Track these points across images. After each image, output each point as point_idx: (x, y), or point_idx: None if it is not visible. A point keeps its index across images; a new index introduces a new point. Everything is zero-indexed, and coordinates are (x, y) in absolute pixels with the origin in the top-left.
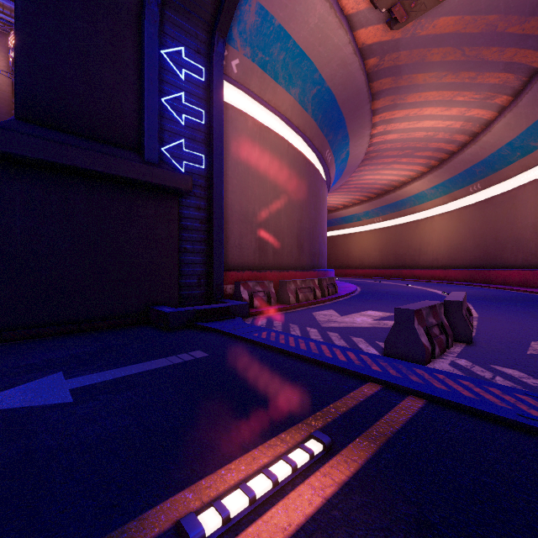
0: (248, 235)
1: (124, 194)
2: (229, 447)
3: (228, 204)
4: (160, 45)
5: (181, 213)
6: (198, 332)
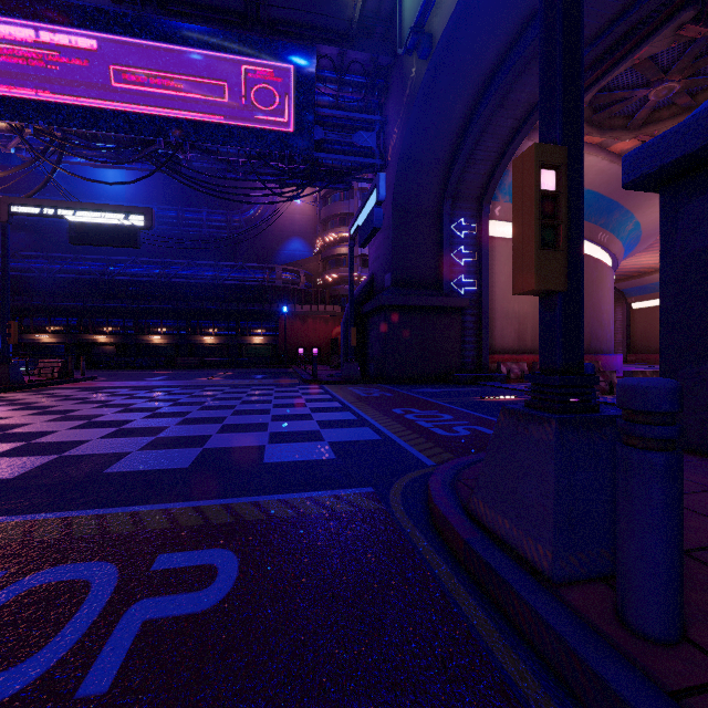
0: (508, 328)
1: (434, 314)
2: (490, 397)
3: (492, 307)
4: (450, 224)
5: (462, 319)
6: (475, 385)
